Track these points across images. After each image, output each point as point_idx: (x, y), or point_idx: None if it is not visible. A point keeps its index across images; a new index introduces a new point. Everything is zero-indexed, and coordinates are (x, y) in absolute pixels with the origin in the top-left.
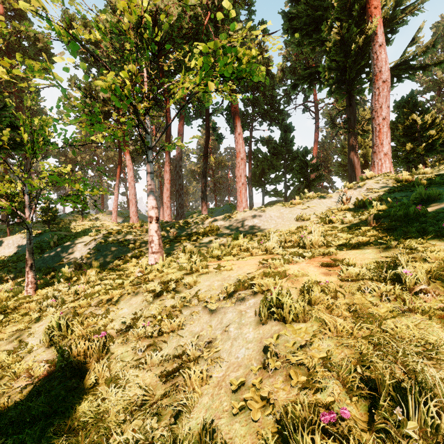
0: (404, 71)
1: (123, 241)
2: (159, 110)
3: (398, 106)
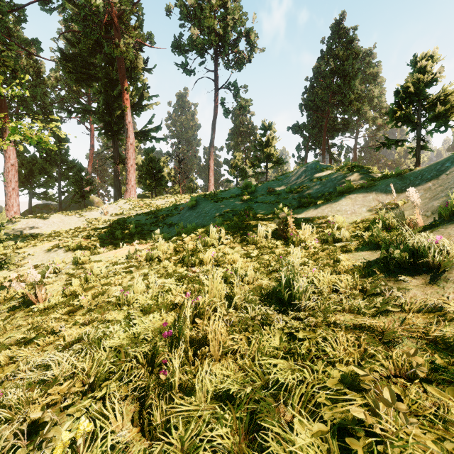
0: (146, 136)
1: None
2: None
3: (147, 152)
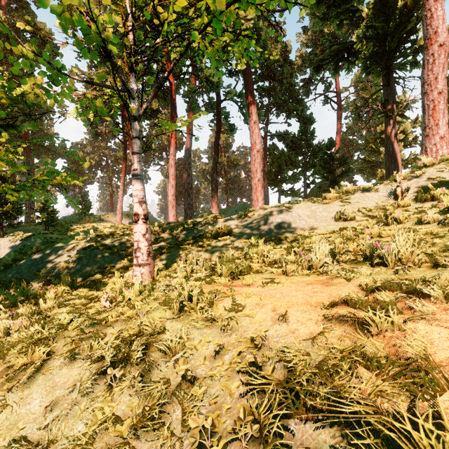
0: None
1: (112, 247)
2: (166, 104)
3: None
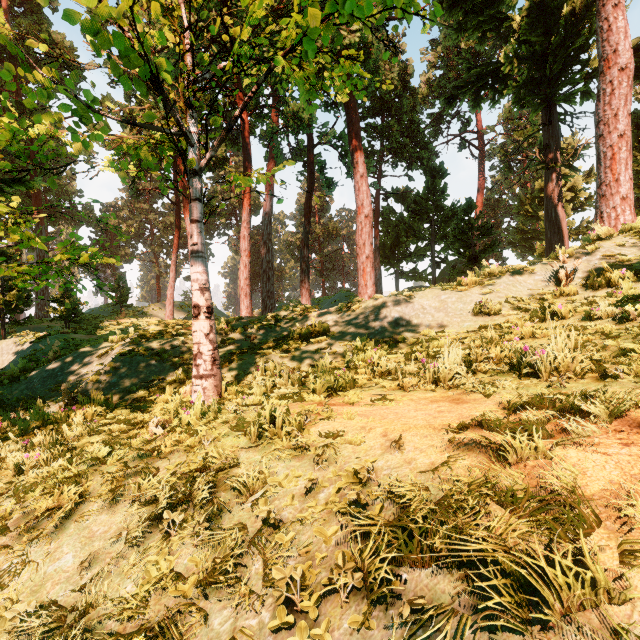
0: None
1: (162, 352)
2: (237, 149)
3: None
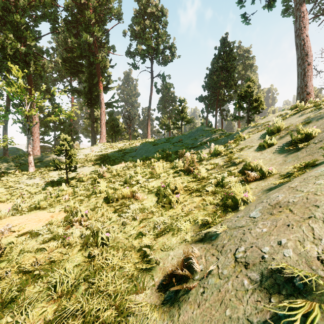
0: (110, 105)
1: None
2: None
3: (109, 114)
